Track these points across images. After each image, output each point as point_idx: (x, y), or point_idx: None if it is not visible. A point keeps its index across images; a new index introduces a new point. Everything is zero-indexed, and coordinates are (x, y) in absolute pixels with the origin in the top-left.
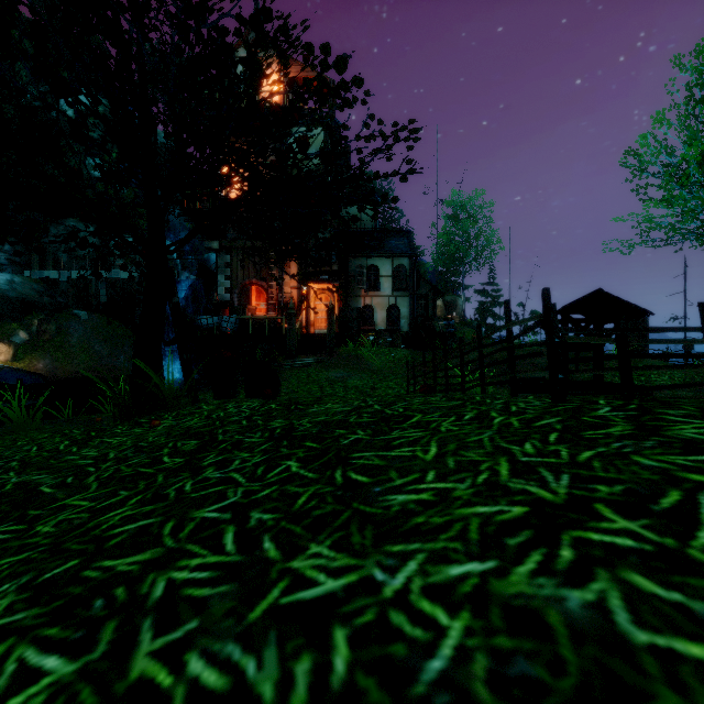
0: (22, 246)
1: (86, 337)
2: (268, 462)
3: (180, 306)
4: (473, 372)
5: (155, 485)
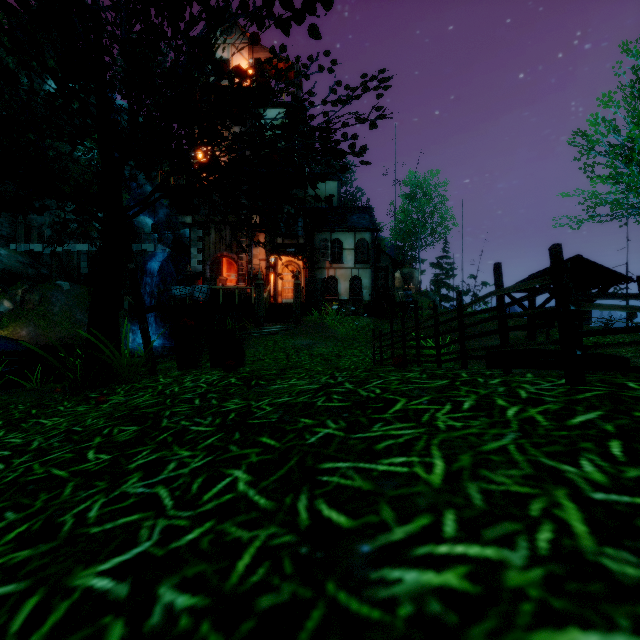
0: (9, 221)
1: (68, 306)
2: (210, 469)
3: (156, 277)
4: (452, 343)
5: (55, 503)
